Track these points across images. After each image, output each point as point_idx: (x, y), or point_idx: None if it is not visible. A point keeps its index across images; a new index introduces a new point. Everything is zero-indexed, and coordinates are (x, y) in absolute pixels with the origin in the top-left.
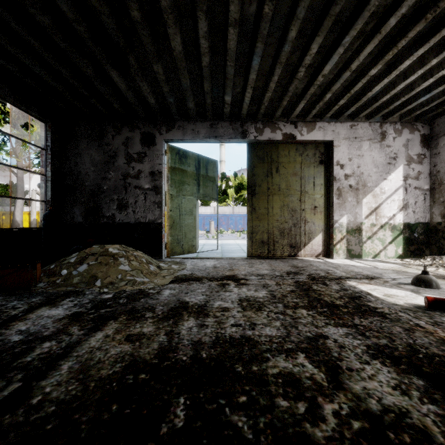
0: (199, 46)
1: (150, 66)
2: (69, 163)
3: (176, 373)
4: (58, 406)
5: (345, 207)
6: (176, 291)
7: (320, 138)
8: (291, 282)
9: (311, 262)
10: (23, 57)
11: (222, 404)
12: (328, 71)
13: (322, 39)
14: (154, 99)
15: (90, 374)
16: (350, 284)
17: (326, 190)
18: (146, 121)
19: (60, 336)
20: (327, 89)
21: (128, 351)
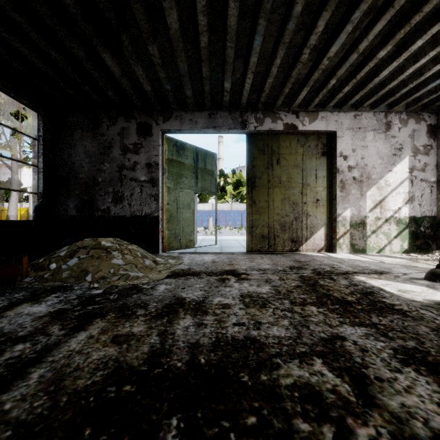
0: (197, 24)
1: (145, 48)
2: (63, 155)
3: (168, 384)
4: (16, 430)
5: (348, 200)
6: (172, 286)
7: (322, 128)
8: (296, 277)
9: (314, 257)
10: (9, 37)
11: (226, 427)
12: (334, 54)
13: (329, 14)
14: (150, 86)
15: (64, 385)
16: (358, 278)
17: (328, 182)
18: (142, 111)
19: (37, 337)
20: (331, 74)
21: (113, 355)
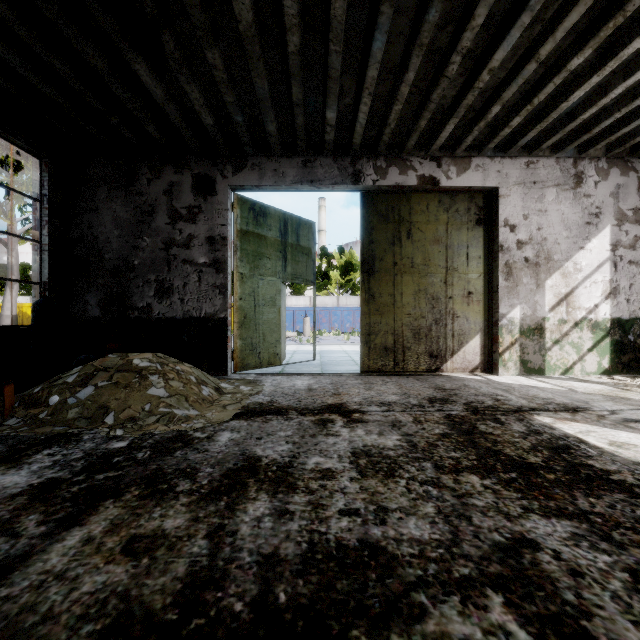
0: (282, 13)
1: (202, 56)
2: (80, 224)
3: None
4: None
5: (517, 293)
6: (241, 435)
7: (477, 182)
8: (440, 418)
9: (465, 381)
10: None
11: None
12: (498, 65)
13: None
14: (212, 117)
15: None
16: (541, 420)
17: (487, 266)
18: (201, 156)
19: None
20: (493, 97)
21: (121, 584)
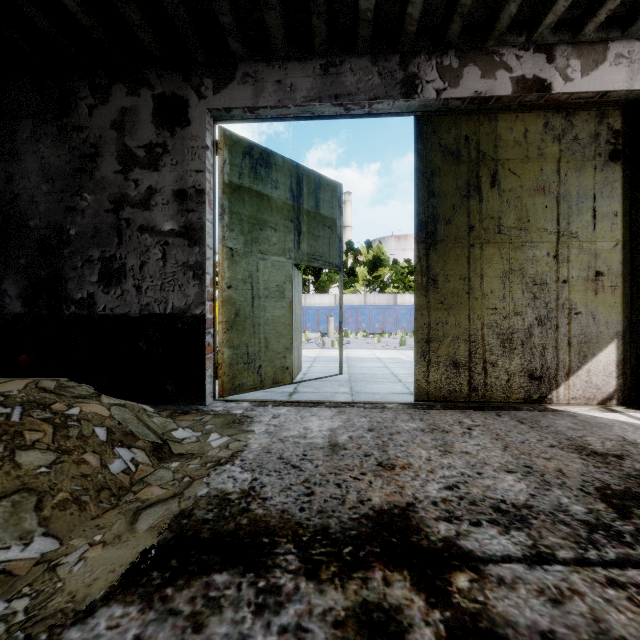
0: None
1: None
2: None
3: None
4: None
5: None
6: None
7: (619, 84)
8: None
9: (615, 428)
10: None
11: None
12: None
13: None
14: None
15: None
16: None
17: (628, 228)
18: (166, 67)
19: None
20: None
21: None
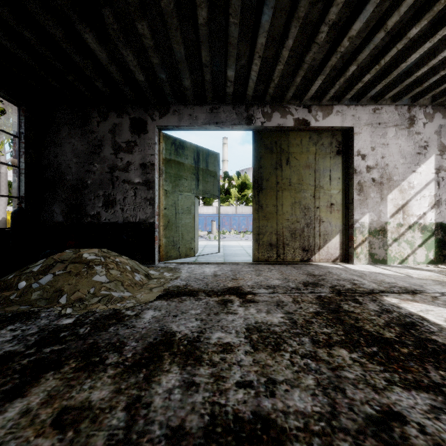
0: None
1: (134, 27)
2: (48, 154)
3: None
4: None
5: (367, 204)
6: (161, 313)
7: (337, 123)
8: (312, 298)
9: (329, 269)
10: None
11: None
12: (355, 34)
13: None
14: (143, 75)
15: None
16: (389, 301)
17: (344, 184)
18: (136, 105)
19: None
20: (351, 59)
21: None
